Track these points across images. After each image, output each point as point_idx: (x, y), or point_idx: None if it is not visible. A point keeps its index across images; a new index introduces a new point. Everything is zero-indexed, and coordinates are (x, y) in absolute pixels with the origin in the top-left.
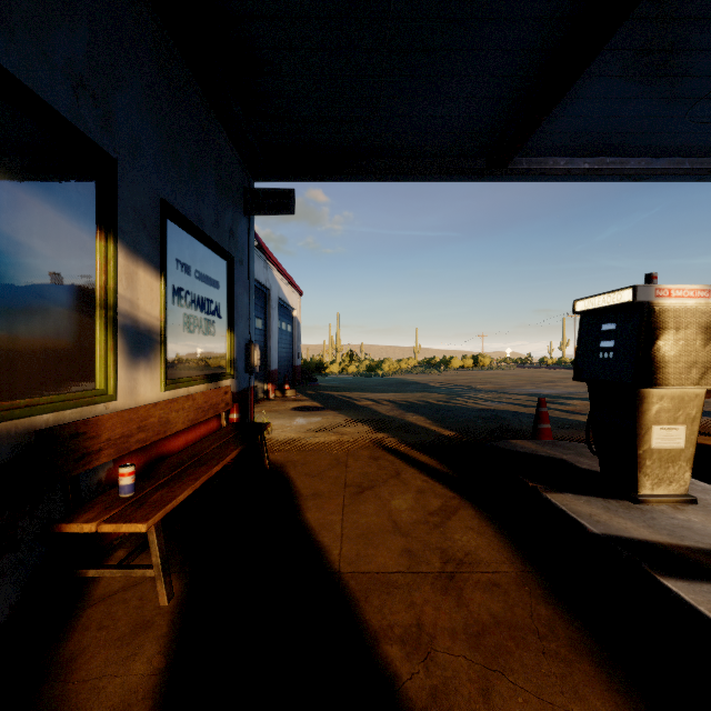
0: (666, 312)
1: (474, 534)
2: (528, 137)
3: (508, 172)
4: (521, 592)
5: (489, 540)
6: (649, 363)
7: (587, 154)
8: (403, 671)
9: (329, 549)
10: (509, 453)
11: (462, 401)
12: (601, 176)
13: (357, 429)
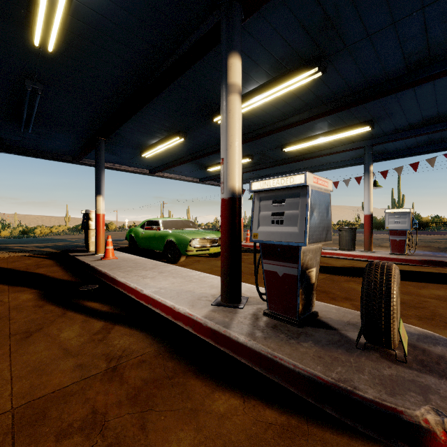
0: (92, 215)
1: (48, 262)
2: (82, 158)
3: (80, 163)
4: (52, 264)
5: (51, 262)
6: (89, 225)
7: (108, 162)
8: (23, 270)
9: (4, 267)
10: (70, 250)
11: (76, 243)
12: (113, 169)
13: (12, 253)
